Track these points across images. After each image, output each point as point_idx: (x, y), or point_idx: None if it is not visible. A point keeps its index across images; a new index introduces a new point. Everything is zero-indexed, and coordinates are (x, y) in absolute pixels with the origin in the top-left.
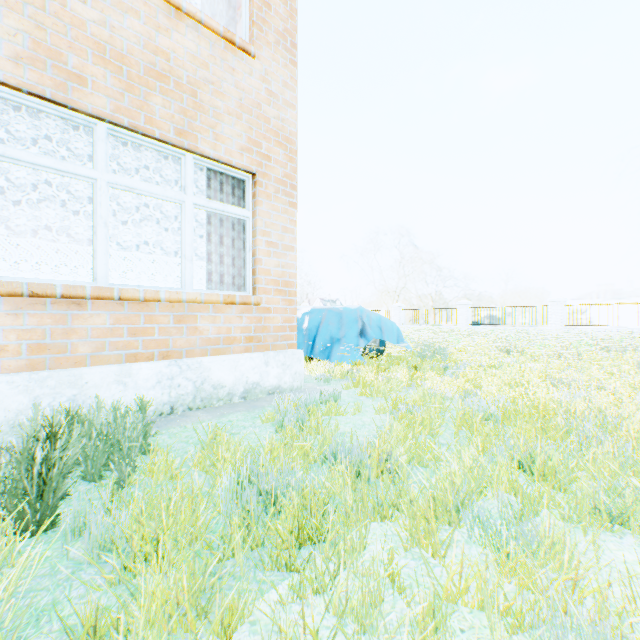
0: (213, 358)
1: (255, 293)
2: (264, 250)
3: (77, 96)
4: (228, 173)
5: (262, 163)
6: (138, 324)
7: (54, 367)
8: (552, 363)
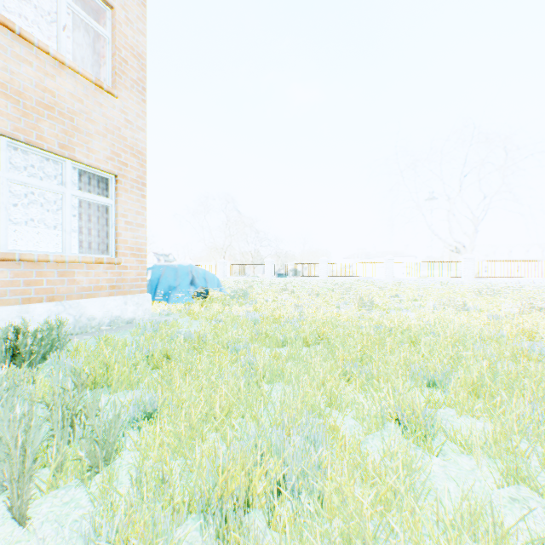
0: (88, 300)
1: (117, 256)
2: (123, 227)
3: None
4: (97, 174)
5: (122, 168)
6: (32, 277)
7: None
8: (303, 298)
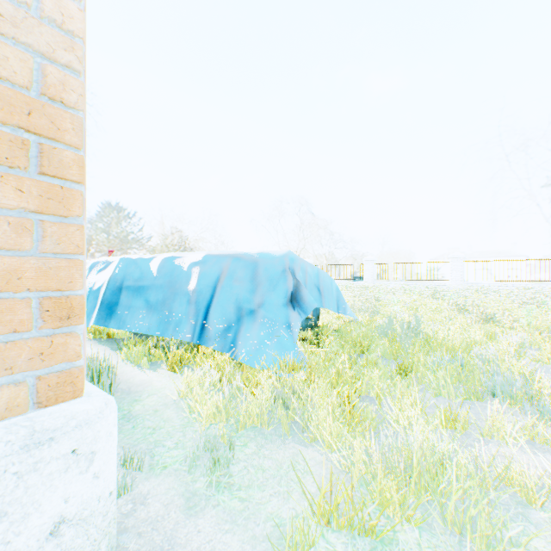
0: None
1: None
2: None
3: None
4: None
5: None
6: None
7: None
8: None
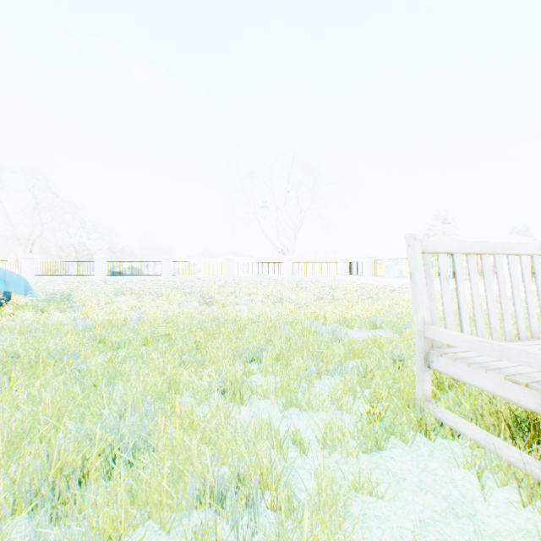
0: None
1: None
2: None
3: None
4: None
5: None
6: None
7: None
8: (145, 298)
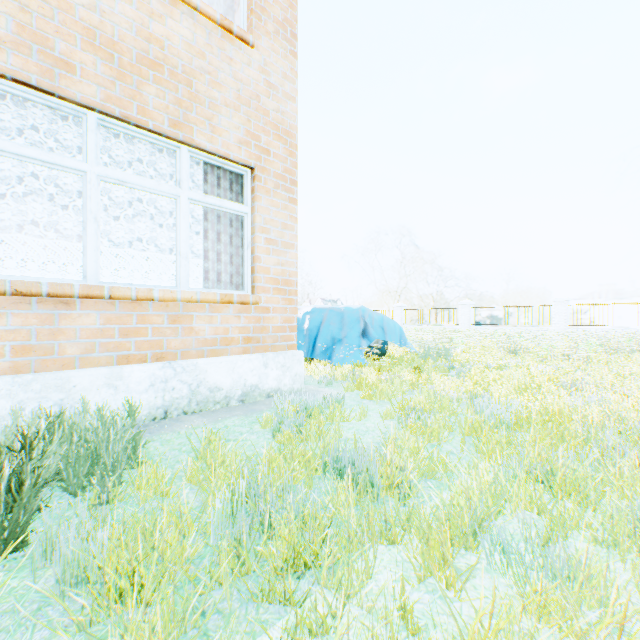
0: (209, 360)
1: (254, 292)
2: (263, 247)
3: (65, 84)
4: (225, 167)
5: (261, 157)
6: (130, 324)
7: (40, 370)
8: (560, 364)
